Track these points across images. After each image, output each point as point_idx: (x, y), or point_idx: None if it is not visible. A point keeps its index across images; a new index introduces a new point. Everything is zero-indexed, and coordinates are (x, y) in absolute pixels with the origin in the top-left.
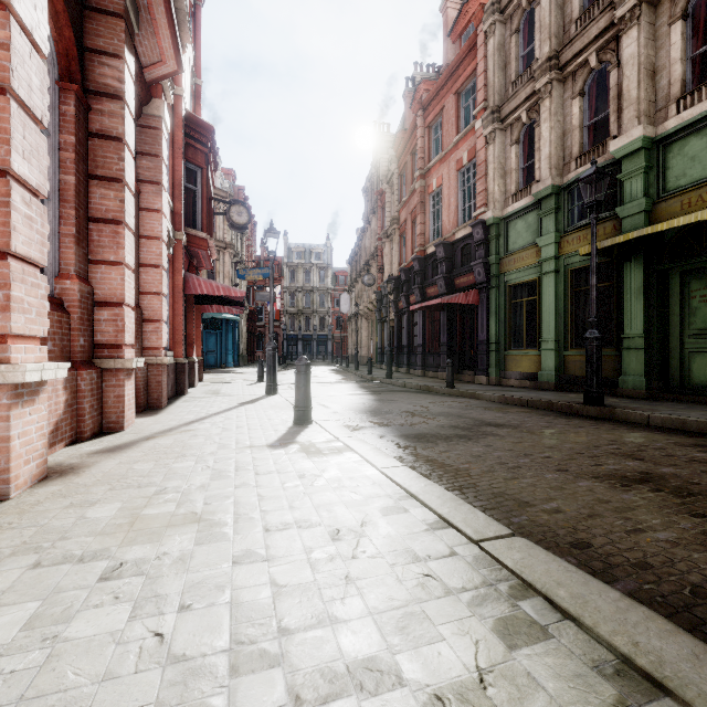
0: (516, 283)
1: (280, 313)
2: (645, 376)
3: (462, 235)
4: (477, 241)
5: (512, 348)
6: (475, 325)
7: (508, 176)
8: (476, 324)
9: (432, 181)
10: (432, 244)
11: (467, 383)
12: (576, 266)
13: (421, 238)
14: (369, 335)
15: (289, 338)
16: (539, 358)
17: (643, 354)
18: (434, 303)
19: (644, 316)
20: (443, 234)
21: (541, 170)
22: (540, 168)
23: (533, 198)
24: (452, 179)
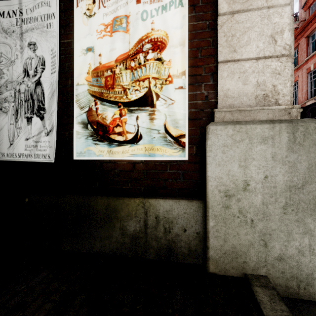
0: None
1: None
2: None
3: (310, 103)
4: None
5: None
6: None
7: None
8: None
9: None
10: None
11: None
12: None
13: None
14: None
15: None
16: None
17: None
18: None
19: None
20: (298, 103)
21: None
22: None
23: None
24: (304, 77)
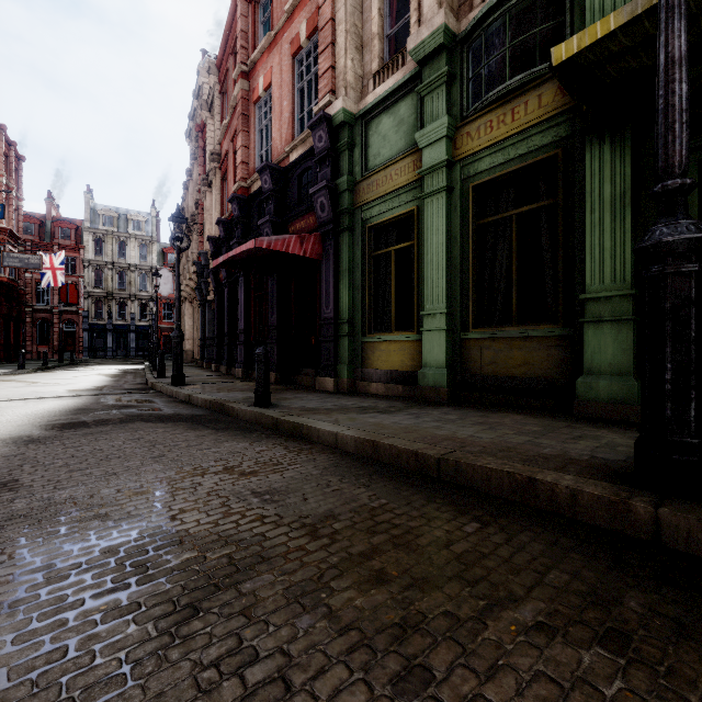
0: (380, 221)
1: (77, 294)
2: (633, 375)
3: (299, 156)
4: (320, 153)
5: (373, 331)
6: (318, 296)
7: (367, 49)
8: (319, 294)
9: (258, 81)
10: (258, 176)
11: (303, 391)
12: (482, 179)
13: (243, 168)
14: (195, 324)
15: (94, 329)
16: (418, 346)
17: (631, 329)
18: (246, 248)
19: (631, 253)
20: (273, 159)
21: (425, 9)
22: (422, 8)
23: (407, 71)
24: (285, 71)
